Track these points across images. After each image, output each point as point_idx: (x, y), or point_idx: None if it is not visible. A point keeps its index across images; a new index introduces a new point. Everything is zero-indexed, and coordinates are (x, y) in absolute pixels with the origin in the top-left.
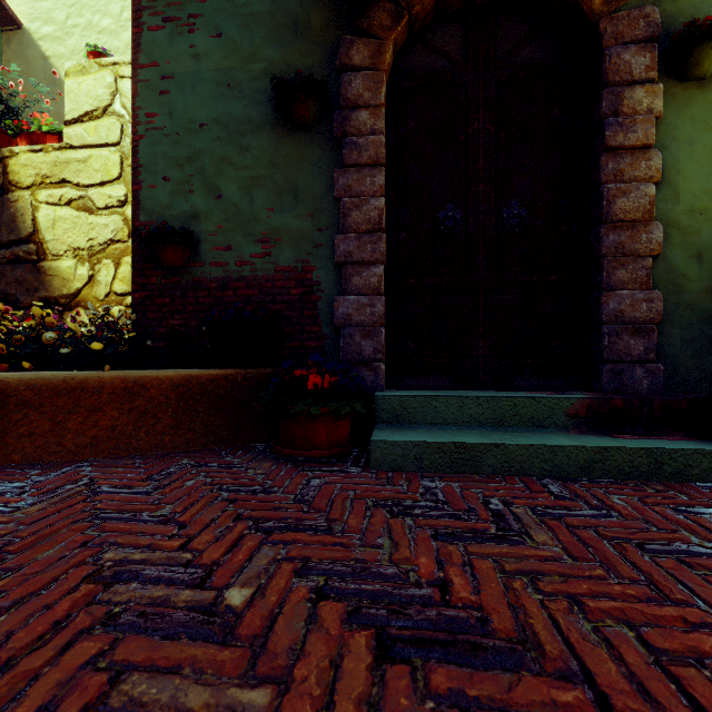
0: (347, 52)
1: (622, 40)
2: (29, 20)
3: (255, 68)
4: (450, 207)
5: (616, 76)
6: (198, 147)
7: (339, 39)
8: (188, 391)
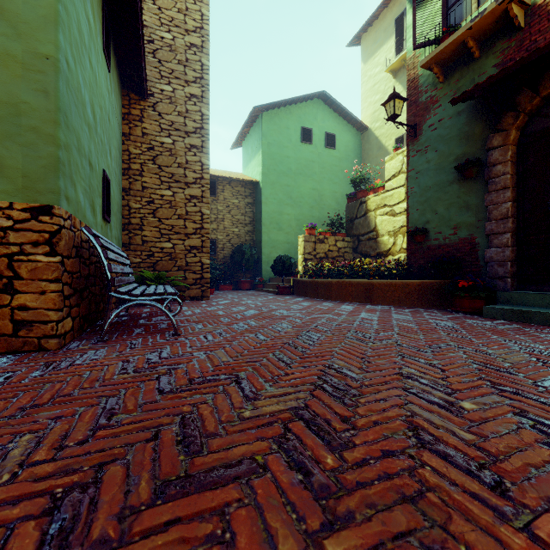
0: (490, 142)
1: None
2: (370, 124)
3: (450, 159)
4: None
5: None
6: (428, 196)
7: (488, 135)
8: (422, 287)
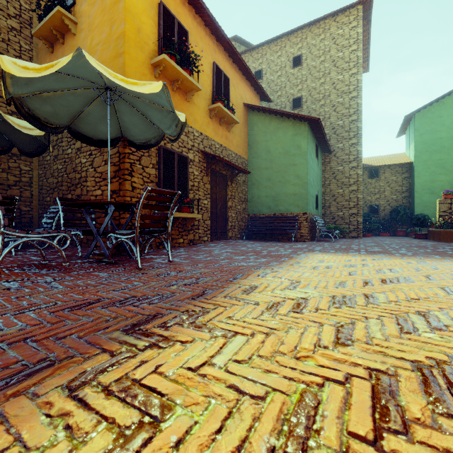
0: None
1: None
2: None
3: None
4: None
5: None
6: None
7: None
8: None
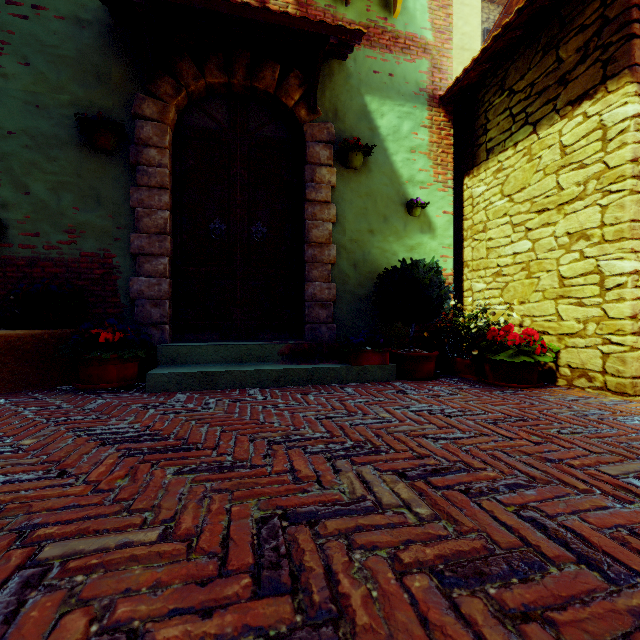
0: (140, 105)
1: (315, 139)
2: None
3: (62, 98)
4: (218, 222)
5: (312, 159)
6: (6, 150)
7: (135, 93)
8: None
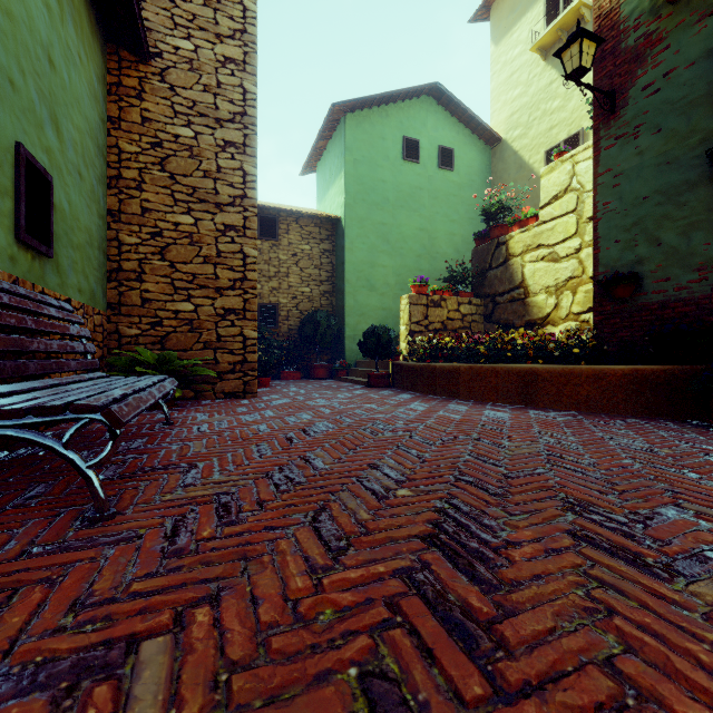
0: None
1: None
2: (506, 133)
3: (691, 142)
4: None
5: None
6: (641, 214)
7: None
8: (634, 378)
